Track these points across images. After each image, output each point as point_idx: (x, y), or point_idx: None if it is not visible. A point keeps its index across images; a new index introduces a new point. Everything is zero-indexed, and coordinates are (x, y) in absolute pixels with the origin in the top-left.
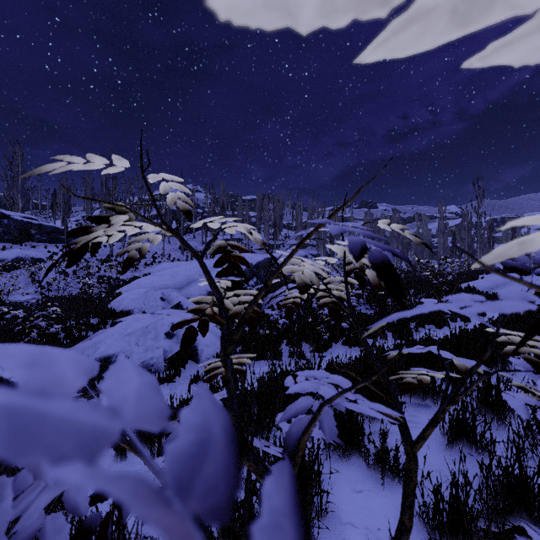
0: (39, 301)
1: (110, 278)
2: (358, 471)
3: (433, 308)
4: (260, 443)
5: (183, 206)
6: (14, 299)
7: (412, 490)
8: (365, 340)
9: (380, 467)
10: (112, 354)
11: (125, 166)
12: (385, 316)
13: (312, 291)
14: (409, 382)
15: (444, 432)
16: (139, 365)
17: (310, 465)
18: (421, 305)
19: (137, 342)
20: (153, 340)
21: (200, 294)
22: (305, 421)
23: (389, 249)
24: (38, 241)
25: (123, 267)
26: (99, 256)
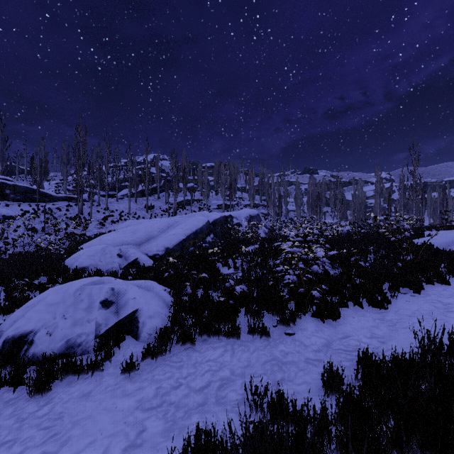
0: (3, 257)
1: (74, 235)
2: None
3: None
4: None
5: None
6: None
7: None
8: None
9: None
10: (30, 331)
11: None
12: (352, 278)
13: None
14: None
15: None
16: (62, 345)
17: None
18: None
19: (65, 314)
20: (84, 311)
21: (158, 250)
22: None
23: None
24: (12, 200)
25: None
26: (70, 214)
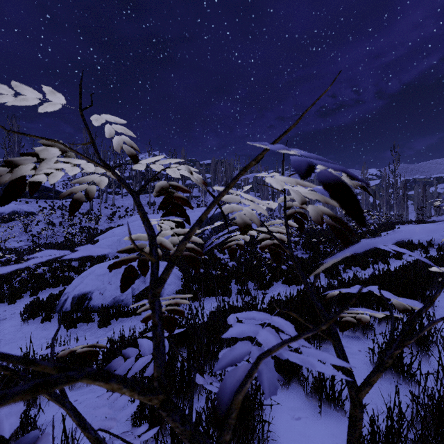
0: (30, 247)
1: (89, 228)
2: (296, 398)
3: (441, 226)
4: (202, 380)
5: (129, 150)
6: (10, 246)
7: (357, 439)
8: (306, 280)
9: (317, 395)
10: (88, 291)
11: (61, 102)
12: (318, 260)
13: (254, 234)
14: (348, 321)
15: (374, 362)
16: (111, 301)
17: (253, 394)
18: (398, 231)
19: (110, 282)
20: None
21: None
22: (242, 371)
23: (341, 169)
24: (30, 198)
25: (70, 208)
26: (81, 210)
